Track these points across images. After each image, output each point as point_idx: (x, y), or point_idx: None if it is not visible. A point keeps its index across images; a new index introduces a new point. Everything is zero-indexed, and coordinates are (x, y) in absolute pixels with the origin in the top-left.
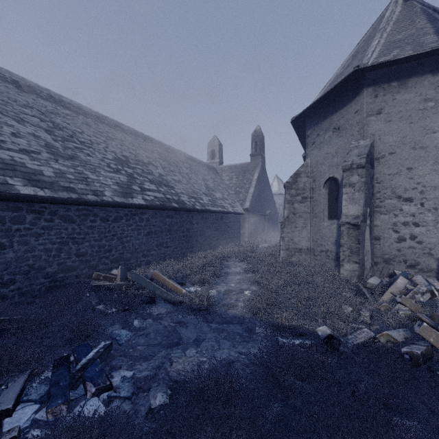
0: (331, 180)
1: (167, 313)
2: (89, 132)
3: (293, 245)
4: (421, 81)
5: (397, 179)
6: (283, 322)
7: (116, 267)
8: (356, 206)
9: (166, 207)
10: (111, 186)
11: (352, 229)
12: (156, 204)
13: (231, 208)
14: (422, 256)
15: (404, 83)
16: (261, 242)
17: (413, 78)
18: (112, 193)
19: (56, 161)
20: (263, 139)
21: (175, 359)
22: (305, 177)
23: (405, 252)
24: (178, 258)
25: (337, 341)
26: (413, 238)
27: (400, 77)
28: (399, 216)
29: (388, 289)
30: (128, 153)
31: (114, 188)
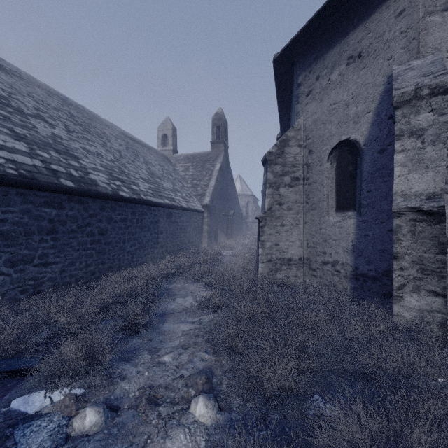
0: (342, 147)
1: None
2: None
3: (279, 253)
4: None
5: None
6: None
7: None
8: (429, 175)
9: (38, 183)
10: None
11: (423, 222)
12: (4, 173)
13: (185, 203)
14: None
15: None
16: (225, 248)
17: None
18: None
19: None
20: (226, 124)
21: None
22: (296, 146)
23: None
24: (76, 283)
25: None
26: None
27: None
28: None
29: None
30: None
31: None
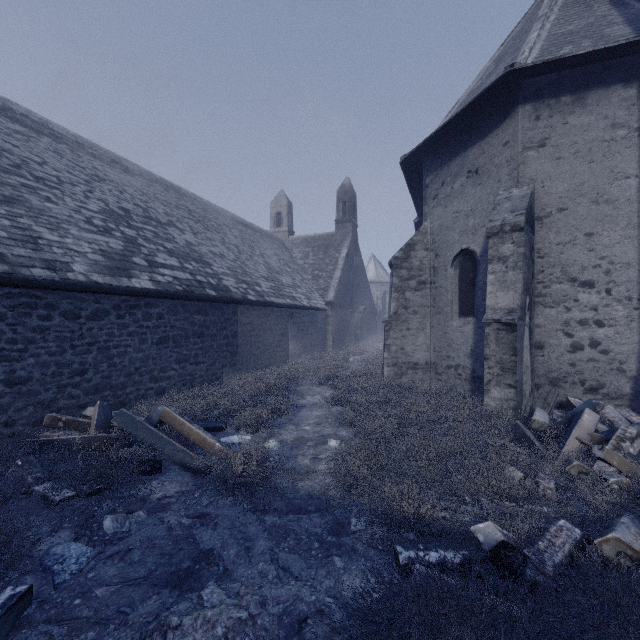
0: (464, 255)
1: (180, 495)
2: (58, 164)
3: (405, 357)
4: (607, 95)
5: (570, 251)
6: (404, 510)
7: (95, 403)
8: (510, 294)
9: (194, 295)
10: (88, 255)
11: (503, 331)
12: (176, 290)
13: (306, 301)
14: (609, 374)
15: (581, 98)
16: (352, 353)
17: (594, 91)
18: (87, 268)
19: None
20: (354, 198)
21: (174, 625)
22: (423, 250)
23: (582, 367)
24: (216, 381)
25: (516, 555)
26: (595, 345)
27: (575, 88)
28: (573, 310)
29: (572, 432)
30: (132, 205)
31: (93, 258)
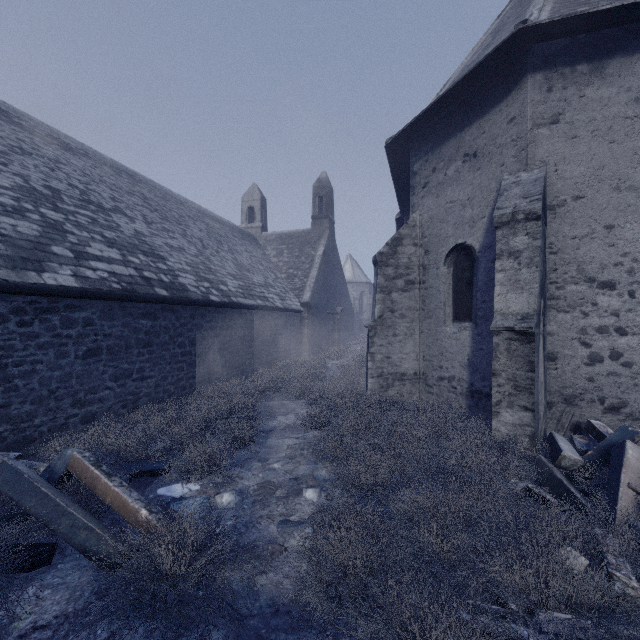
0: (459, 251)
1: (60, 624)
2: None
3: (391, 367)
4: (630, 64)
5: (587, 246)
6: None
7: None
8: (523, 296)
9: (138, 295)
10: None
11: (517, 341)
12: (111, 289)
13: (280, 302)
14: (632, 391)
15: (600, 67)
16: (330, 357)
17: (615, 58)
18: None
19: None
20: (331, 193)
21: None
22: (411, 245)
23: (601, 382)
24: (169, 399)
25: None
26: (617, 356)
27: (594, 55)
28: (591, 315)
29: (620, 476)
30: (65, 184)
31: None
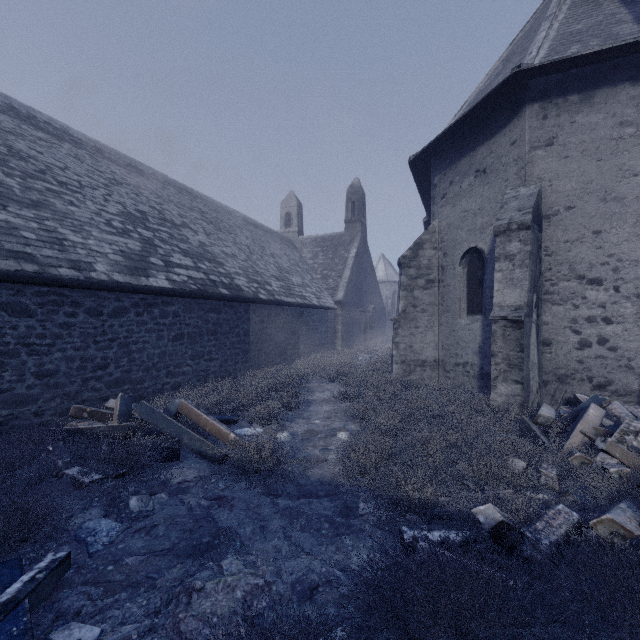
0: (472, 253)
1: (198, 480)
2: (79, 169)
3: (413, 355)
4: (615, 94)
5: (578, 249)
6: (410, 495)
7: (116, 396)
8: (516, 291)
9: (208, 294)
10: (109, 255)
11: (510, 328)
12: (191, 289)
13: (316, 300)
14: (617, 371)
15: (588, 97)
16: (361, 352)
17: (602, 89)
18: (109, 268)
19: (3, 208)
20: (363, 198)
21: (198, 588)
22: (431, 249)
23: (590, 364)
24: (229, 377)
25: (514, 535)
26: (603, 342)
27: (583, 87)
28: (581, 307)
29: (576, 425)
30: (148, 207)
31: (114, 259)
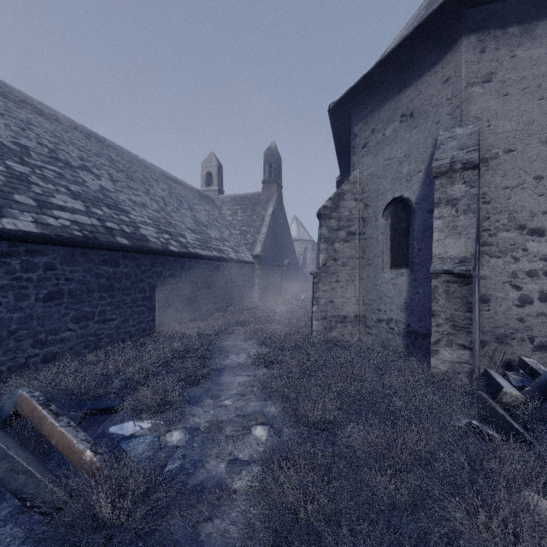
0: (396, 204)
1: None
2: None
3: (334, 310)
4: None
5: (518, 196)
6: None
7: None
8: (461, 241)
9: (99, 243)
10: None
11: (455, 283)
12: (72, 236)
13: (234, 254)
14: None
15: (530, 29)
16: (278, 304)
17: (544, 21)
18: None
19: None
20: (279, 161)
21: None
22: (352, 200)
23: (531, 322)
24: (130, 340)
25: None
26: (546, 298)
27: (524, 18)
28: (521, 260)
29: None
30: (34, 143)
31: None
